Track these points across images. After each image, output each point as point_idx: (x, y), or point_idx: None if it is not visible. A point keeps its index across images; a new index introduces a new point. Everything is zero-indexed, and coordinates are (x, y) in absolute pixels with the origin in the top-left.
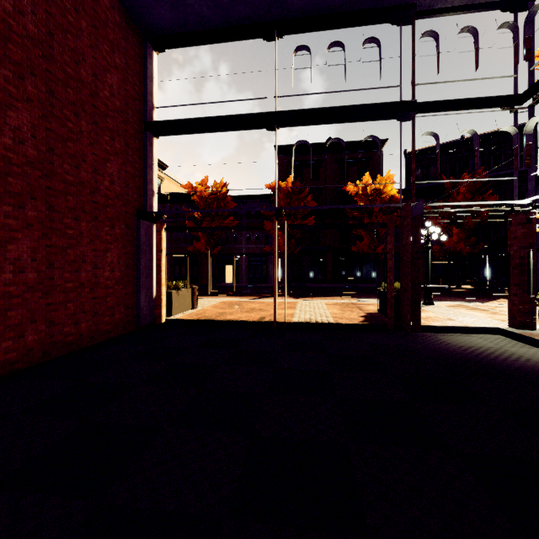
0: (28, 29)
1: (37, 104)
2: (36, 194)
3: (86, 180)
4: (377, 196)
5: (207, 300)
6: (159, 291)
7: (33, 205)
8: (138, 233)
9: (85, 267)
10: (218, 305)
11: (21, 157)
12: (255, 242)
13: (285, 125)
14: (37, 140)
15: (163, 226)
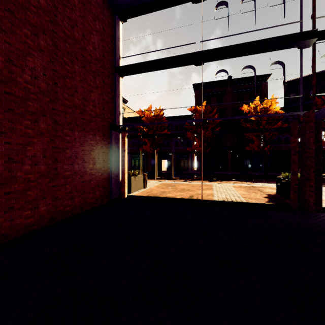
0: (40, 3)
1: (46, 53)
2: (46, 113)
3: (78, 104)
4: (264, 112)
5: (152, 182)
6: (123, 177)
7: (44, 120)
8: (110, 139)
9: (77, 161)
10: (159, 186)
11: (36, 88)
12: (180, 145)
13: (209, 60)
14: (46, 77)
15: (126, 134)
